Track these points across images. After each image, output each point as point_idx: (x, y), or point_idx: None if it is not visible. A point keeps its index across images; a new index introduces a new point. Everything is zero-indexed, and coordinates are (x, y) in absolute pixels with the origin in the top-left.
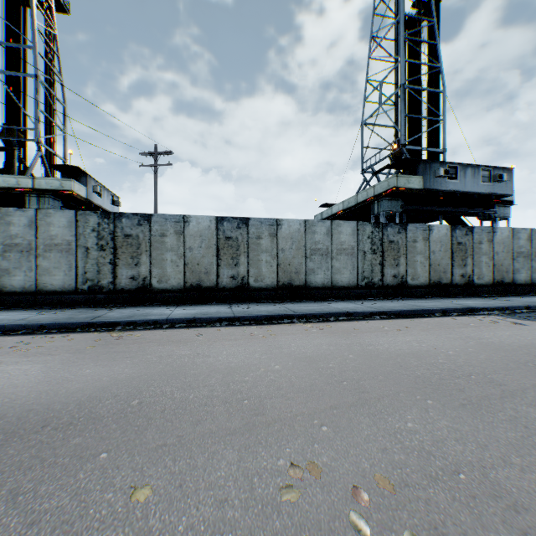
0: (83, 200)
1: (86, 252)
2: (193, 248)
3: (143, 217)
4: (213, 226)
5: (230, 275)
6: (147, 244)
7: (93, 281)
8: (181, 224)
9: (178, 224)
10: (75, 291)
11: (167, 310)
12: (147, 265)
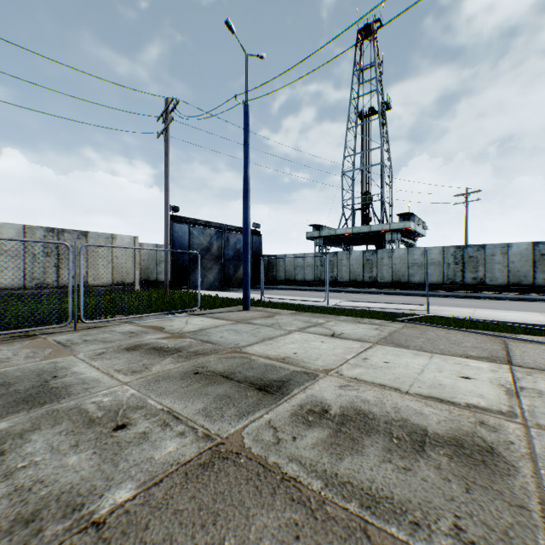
0: (413, 232)
1: (447, 266)
2: (513, 262)
3: (479, 246)
4: (529, 248)
5: (543, 278)
6: (482, 260)
7: (450, 280)
8: (504, 248)
9: (502, 249)
10: (442, 284)
11: (499, 295)
12: (482, 272)
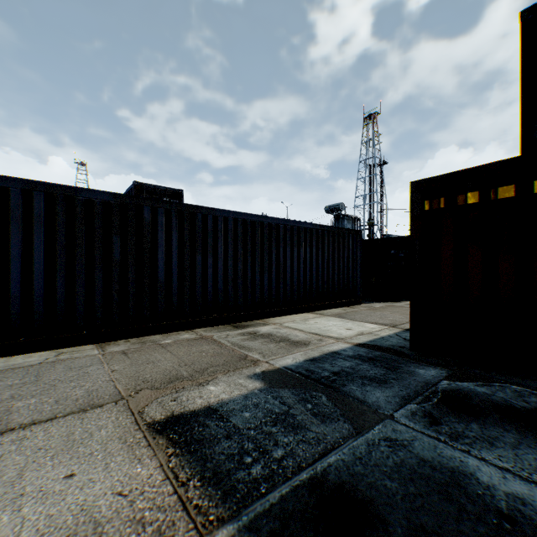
0: None
1: None
2: None
3: None
4: None
5: None
6: None
7: None
8: None
9: None
10: None
11: None
12: None
